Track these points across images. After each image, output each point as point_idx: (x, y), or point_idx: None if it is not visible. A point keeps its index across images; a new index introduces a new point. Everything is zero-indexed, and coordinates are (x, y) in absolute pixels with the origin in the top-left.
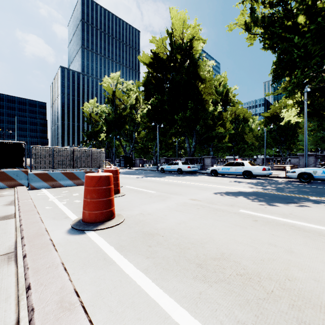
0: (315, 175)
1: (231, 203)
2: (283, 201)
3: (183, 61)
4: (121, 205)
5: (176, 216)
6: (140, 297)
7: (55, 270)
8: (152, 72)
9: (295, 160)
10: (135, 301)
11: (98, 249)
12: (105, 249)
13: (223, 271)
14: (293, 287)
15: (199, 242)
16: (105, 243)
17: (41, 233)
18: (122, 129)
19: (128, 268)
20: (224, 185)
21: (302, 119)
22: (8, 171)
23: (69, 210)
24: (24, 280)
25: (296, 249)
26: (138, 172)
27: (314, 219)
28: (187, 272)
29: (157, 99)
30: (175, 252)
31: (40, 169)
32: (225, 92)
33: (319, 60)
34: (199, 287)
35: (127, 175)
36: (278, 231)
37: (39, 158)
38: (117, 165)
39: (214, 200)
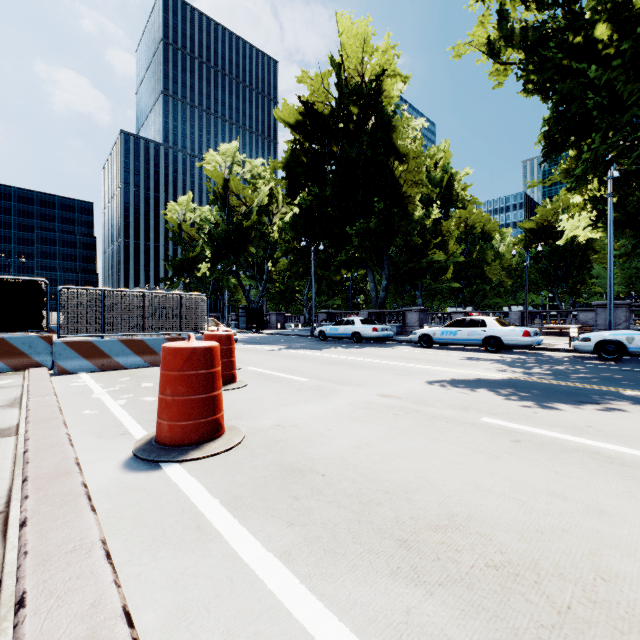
0: (631, 347)
1: (464, 404)
2: (570, 400)
3: (362, 118)
4: (237, 407)
5: (351, 431)
6: (274, 620)
7: (85, 558)
8: (301, 142)
9: (586, 315)
10: (263, 631)
11: (185, 503)
12: (200, 503)
13: (455, 558)
14: (614, 598)
15: (401, 490)
16: (201, 491)
17: (66, 469)
18: (242, 255)
19: (249, 549)
20: (446, 365)
21: (601, 234)
22: (12, 337)
23: (132, 418)
24: (15, 581)
25: (610, 506)
26: (275, 340)
27: (638, 438)
28: (377, 559)
29: (311, 194)
30: (351, 511)
31: (77, 333)
32: (447, 181)
33: (639, 114)
34: (404, 597)
35: (252, 345)
36: (566, 465)
37: (76, 312)
38: (232, 325)
39: (427, 398)
